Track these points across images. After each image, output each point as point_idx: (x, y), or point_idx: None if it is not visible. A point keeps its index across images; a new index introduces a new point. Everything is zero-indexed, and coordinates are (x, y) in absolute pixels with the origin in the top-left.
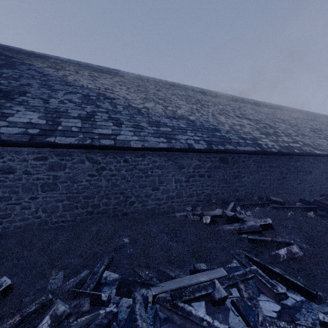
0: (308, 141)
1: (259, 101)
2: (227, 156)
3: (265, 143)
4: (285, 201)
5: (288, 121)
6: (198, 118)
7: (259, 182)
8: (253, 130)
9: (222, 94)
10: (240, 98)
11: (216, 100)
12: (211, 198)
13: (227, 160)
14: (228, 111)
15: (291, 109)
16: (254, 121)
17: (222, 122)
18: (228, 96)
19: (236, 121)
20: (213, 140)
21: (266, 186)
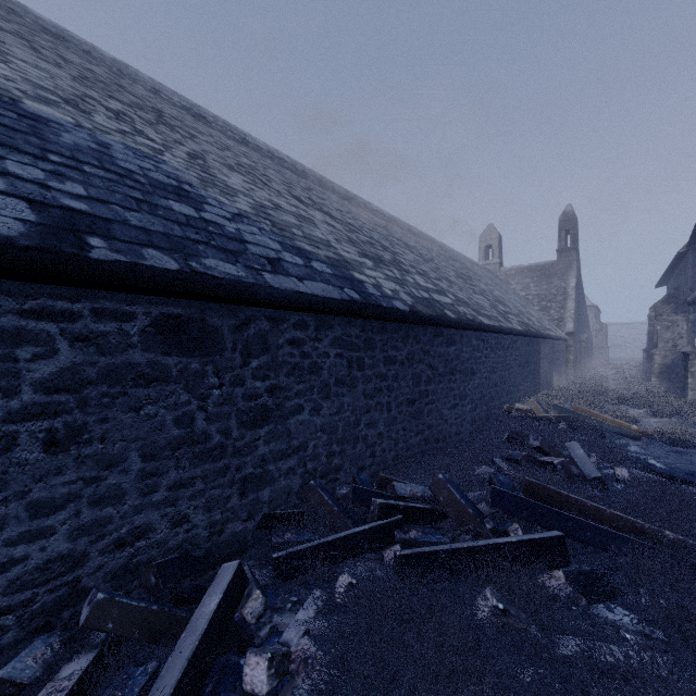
0: (461, 295)
1: (358, 197)
2: (209, 312)
3: (375, 282)
4: (448, 506)
5: (417, 250)
6: (94, 126)
7: (356, 420)
8: (341, 240)
9: (263, 144)
10: (313, 173)
11: (238, 147)
12: (82, 578)
13: (208, 334)
14: (268, 177)
15: (417, 232)
16: (346, 225)
17: (229, 186)
18: (281, 156)
19: (286, 203)
20: (125, 220)
21: (377, 433)
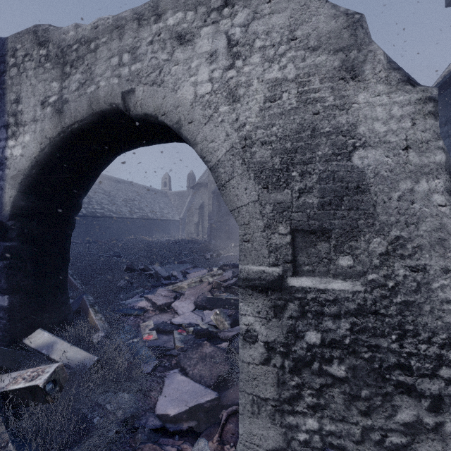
0: (113, 208)
1: None
2: None
3: None
4: (80, 241)
5: (110, 192)
6: None
7: None
8: None
9: None
10: None
11: None
12: None
13: None
14: None
15: (121, 180)
16: None
17: None
18: None
19: None
20: None
21: (75, 236)
